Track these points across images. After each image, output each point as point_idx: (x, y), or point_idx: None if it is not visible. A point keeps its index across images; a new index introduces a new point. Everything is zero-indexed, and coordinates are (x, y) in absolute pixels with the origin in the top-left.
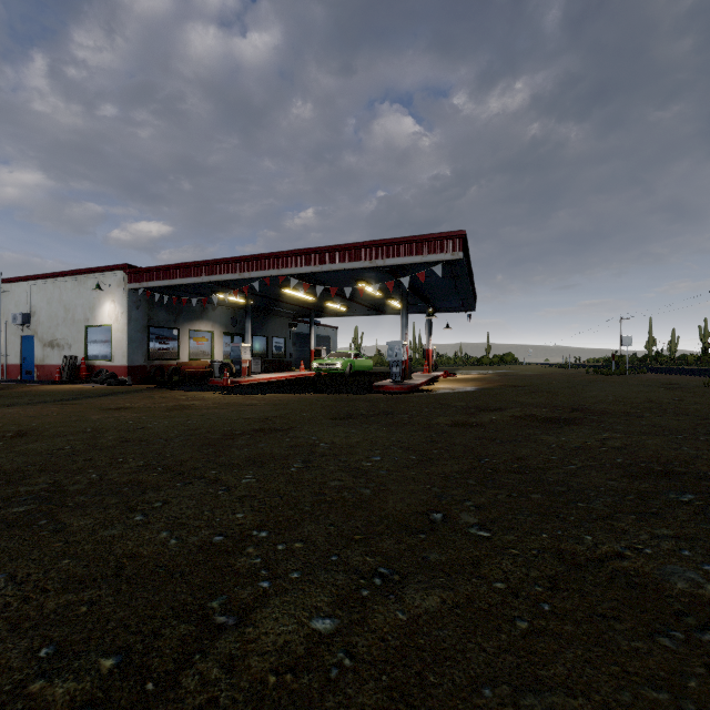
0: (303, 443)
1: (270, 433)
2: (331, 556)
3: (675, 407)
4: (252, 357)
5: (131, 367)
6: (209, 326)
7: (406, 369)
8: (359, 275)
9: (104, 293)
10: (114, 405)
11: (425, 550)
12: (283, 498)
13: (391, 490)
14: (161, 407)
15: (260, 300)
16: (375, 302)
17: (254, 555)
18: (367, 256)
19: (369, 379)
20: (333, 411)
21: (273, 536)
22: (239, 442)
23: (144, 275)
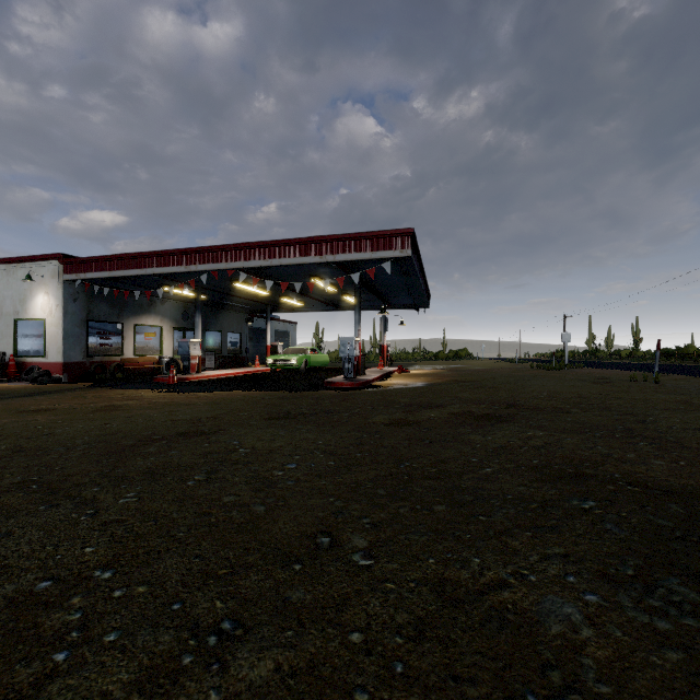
0: (221, 448)
1: (191, 437)
2: (174, 603)
3: (600, 402)
4: (205, 353)
5: (67, 364)
6: (157, 321)
7: (359, 365)
8: (312, 271)
9: (37, 284)
10: (35, 406)
11: (292, 588)
12: (158, 522)
13: (288, 506)
14: (88, 408)
15: (212, 294)
16: (331, 298)
17: (76, 608)
18: (318, 252)
19: (324, 375)
20: (274, 409)
21: (117, 577)
22: (150, 449)
23: (82, 266)
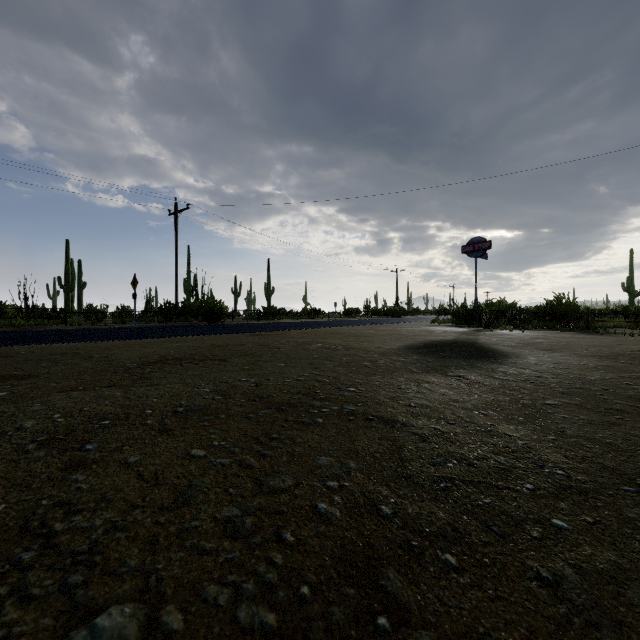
0: None
1: None
2: None
3: None
4: None
5: None
6: None
7: None
8: None
9: None
10: None
11: None
12: None
13: None
14: None
15: None
16: None
17: None
18: None
19: None
20: None
21: None
22: None
23: None
